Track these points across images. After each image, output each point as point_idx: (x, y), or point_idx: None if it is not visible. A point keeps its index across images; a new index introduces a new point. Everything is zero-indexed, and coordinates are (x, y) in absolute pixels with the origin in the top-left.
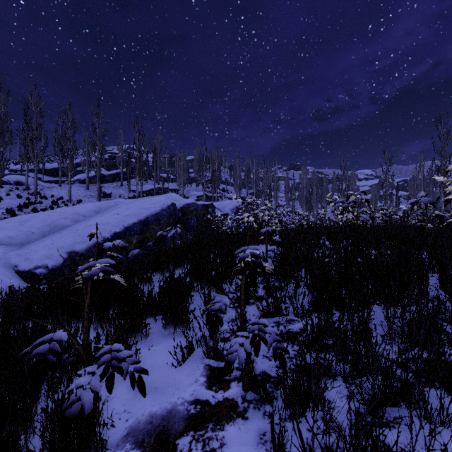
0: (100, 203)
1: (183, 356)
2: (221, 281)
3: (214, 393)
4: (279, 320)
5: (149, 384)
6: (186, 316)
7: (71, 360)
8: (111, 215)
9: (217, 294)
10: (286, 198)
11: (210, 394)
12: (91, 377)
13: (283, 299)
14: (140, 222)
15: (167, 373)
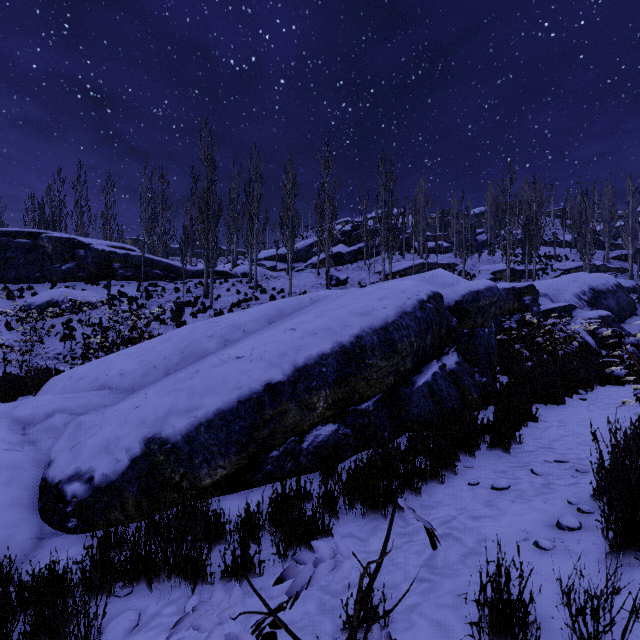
0: (282, 302)
1: None
2: None
3: None
4: None
5: None
6: None
7: None
8: (278, 331)
9: None
10: None
11: None
12: None
13: None
14: (339, 352)
15: None
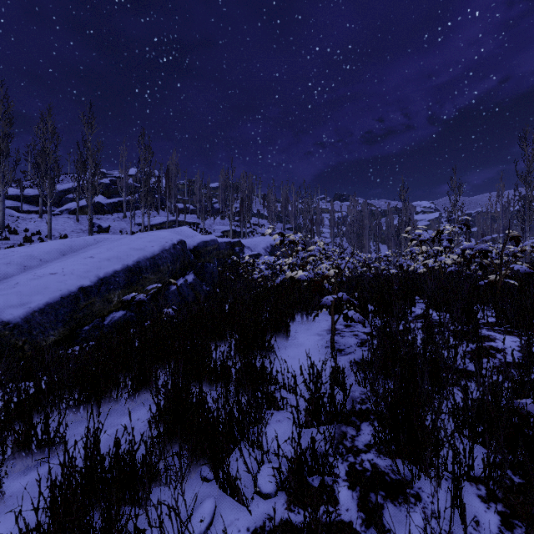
0: (71, 241)
1: None
2: (236, 438)
3: None
4: None
5: None
6: None
7: None
8: (80, 258)
9: (223, 494)
10: (331, 234)
11: None
12: None
13: None
14: (127, 270)
15: None
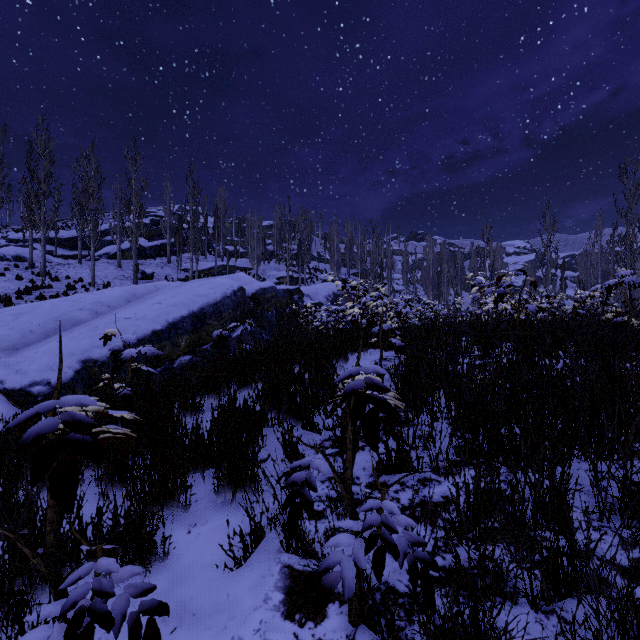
0: (134, 288)
1: (244, 549)
2: (311, 409)
3: (297, 629)
4: (406, 479)
5: (182, 605)
6: (253, 472)
7: None
8: (148, 304)
9: (305, 430)
10: (404, 280)
11: (291, 630)
12: (50, 630)
13: (411, 440)
14: (192, 316)
15: (216, 582)
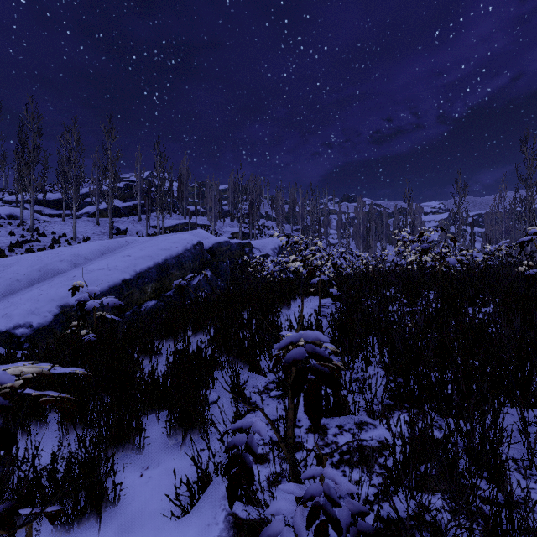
0: (107, 242)
1: (191, 497)
2: (257, 353)
3: None
4: (344, 422)
5: None
6: (203, 417)
7: (0, 510)
8: (119, 257)
9: (252, 373)
10: (338, 235)
11: None
12: None
13: (347, 384)
14: (157, 266)
15: (163, 530)
